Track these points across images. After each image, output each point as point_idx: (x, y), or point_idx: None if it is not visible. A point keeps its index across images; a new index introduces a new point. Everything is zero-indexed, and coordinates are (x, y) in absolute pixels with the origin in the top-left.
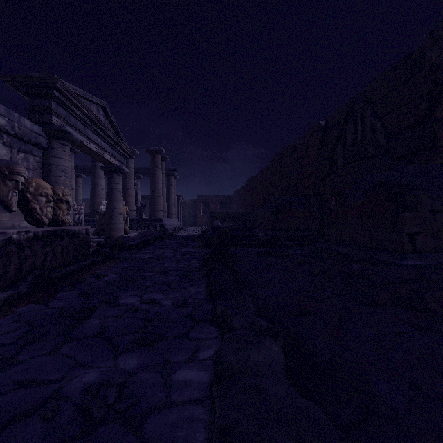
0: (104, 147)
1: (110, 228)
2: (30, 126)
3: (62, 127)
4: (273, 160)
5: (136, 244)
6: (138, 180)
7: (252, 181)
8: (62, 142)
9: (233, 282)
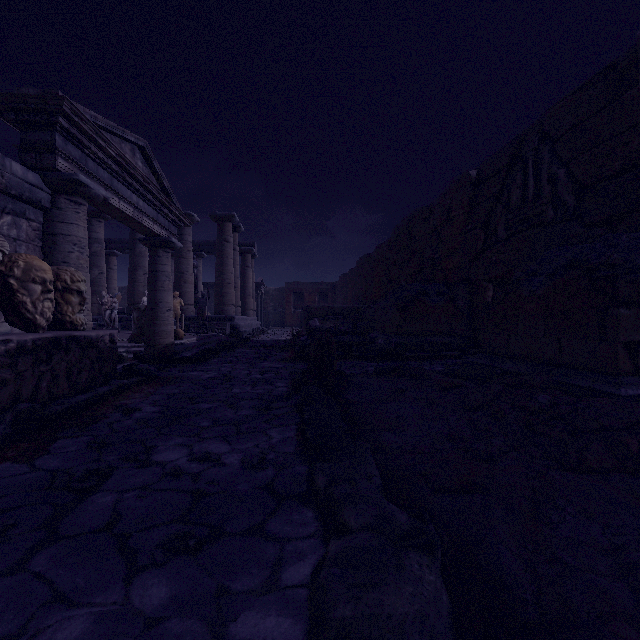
0: (144, 209)
1: (153, 332)
2: (22, 173)
3: (73, 176)
4: (398, 231)
5: (192, 356)
6: (199, 260)
7: (367, 262)
8: (74, 199)
9: (342, 423)
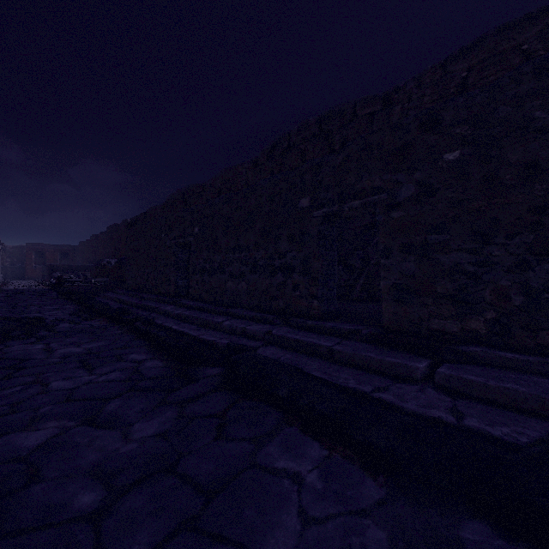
0: None
1: None
2: None
3: None
4: (109, 230)
5: None
6: None
7: (96, 239)
8: None
9: None
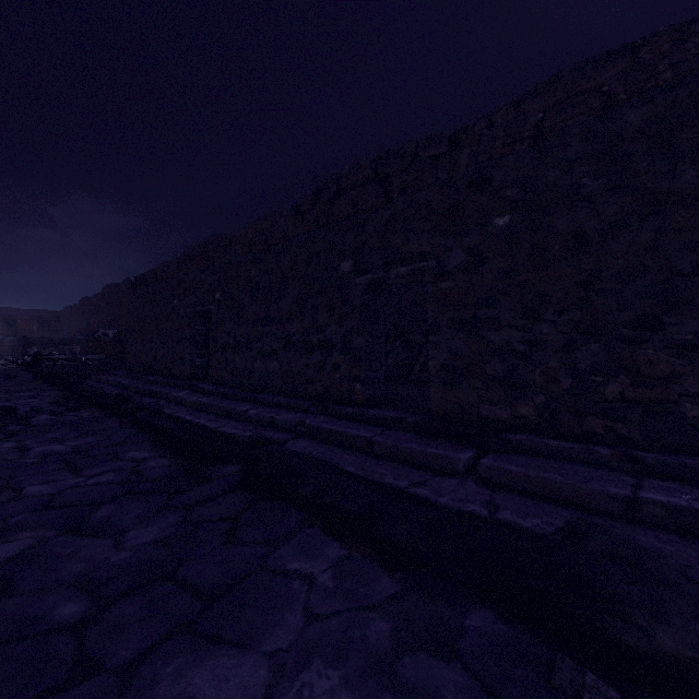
0: None
1: None
2: None
3: None
4: (105, 291)
5: None
6: None
7: (88, 303)
8: None
9: None
